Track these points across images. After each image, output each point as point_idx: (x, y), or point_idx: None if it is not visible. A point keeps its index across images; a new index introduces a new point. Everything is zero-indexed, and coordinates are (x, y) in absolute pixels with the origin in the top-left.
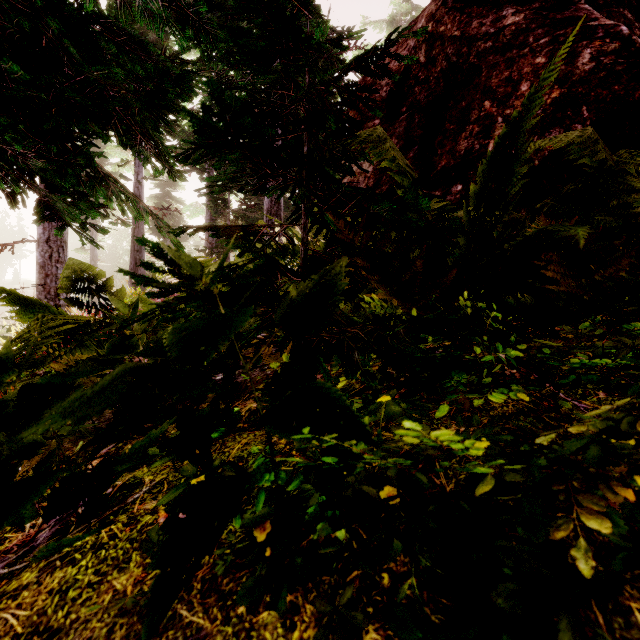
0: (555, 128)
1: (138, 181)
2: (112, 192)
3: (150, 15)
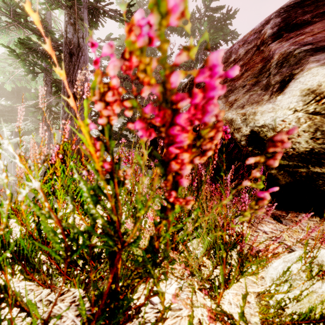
0: None
1: None
2: None
3: None
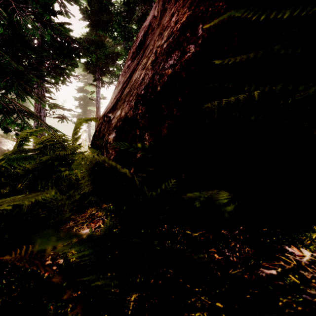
0: (175, 52)
1: (97, 100)
2: (19, 118)
3: (103, 23)
